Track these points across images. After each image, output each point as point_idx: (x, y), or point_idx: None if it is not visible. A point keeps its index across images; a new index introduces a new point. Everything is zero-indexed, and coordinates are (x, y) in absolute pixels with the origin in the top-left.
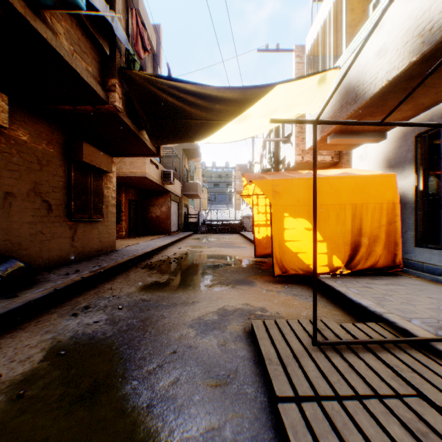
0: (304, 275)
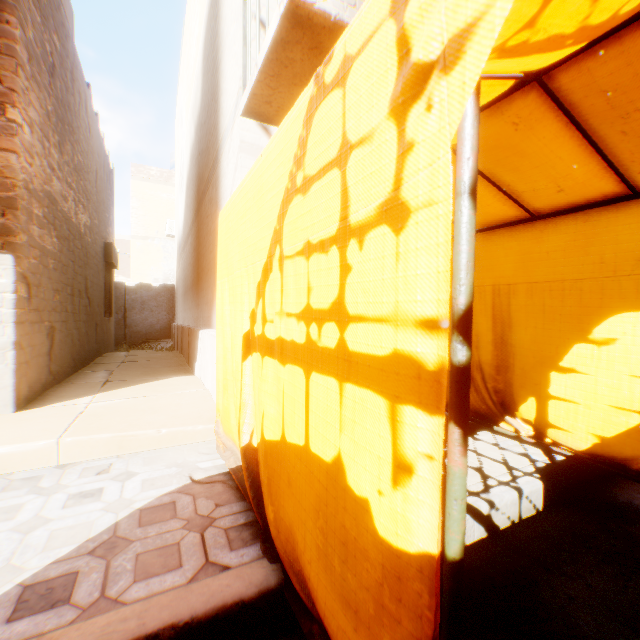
0: (619, 468)
